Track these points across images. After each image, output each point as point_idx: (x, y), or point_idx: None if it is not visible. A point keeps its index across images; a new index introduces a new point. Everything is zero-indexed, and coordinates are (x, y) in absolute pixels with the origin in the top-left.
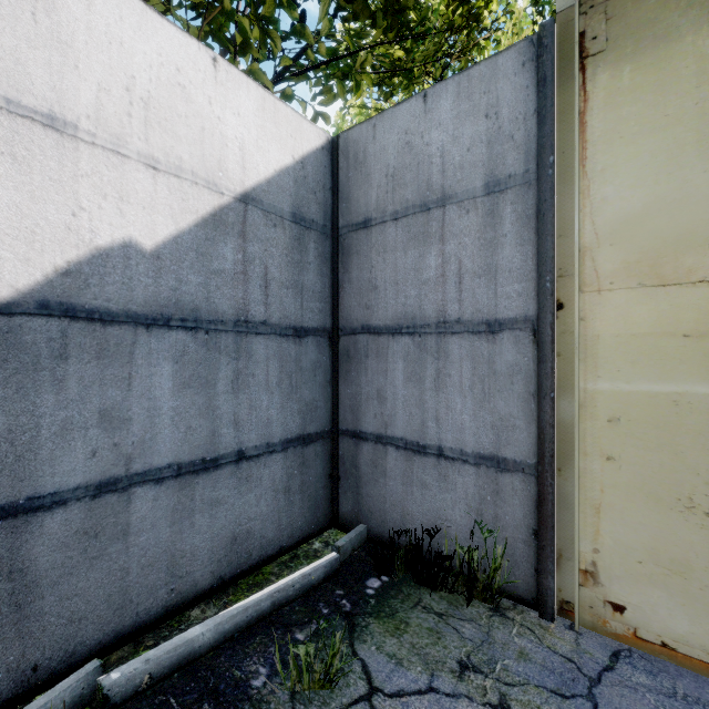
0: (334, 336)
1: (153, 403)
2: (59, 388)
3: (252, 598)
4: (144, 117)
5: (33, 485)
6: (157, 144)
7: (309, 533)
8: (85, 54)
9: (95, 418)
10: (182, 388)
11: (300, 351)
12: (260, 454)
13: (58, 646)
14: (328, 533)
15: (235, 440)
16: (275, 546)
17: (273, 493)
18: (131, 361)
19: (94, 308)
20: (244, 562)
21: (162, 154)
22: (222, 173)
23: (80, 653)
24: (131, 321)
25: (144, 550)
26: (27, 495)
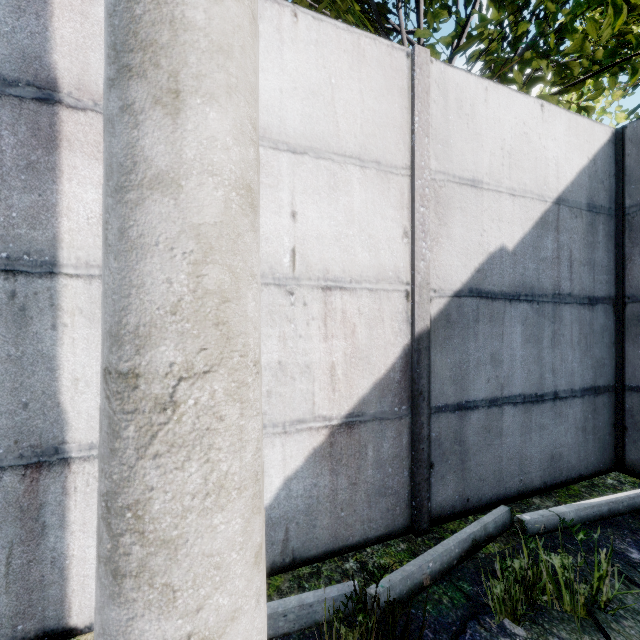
0: (617, 303)
1: (512, 352)
2: (475, 339)
3: (592, 501)
4: (508, 163)
5: (467, 394)
6: (514, 178)
7: (598, 469)
8: (485, 136)
9: (489, 358)
10: (525, 342)
11: (592, 317)
12: (567, 397)
13: (475, 491)
14: (614, 474)
15: (552, 383)
16: (576, 472)
17: (574, 429)
18: (503, 324)
19: (488, 291)
20: (557, 476)
21: (516, 184)
22: (545, 186)
23: (483, 500)
24: (503, 298)
25: (508, 448)
26: (465, 399)
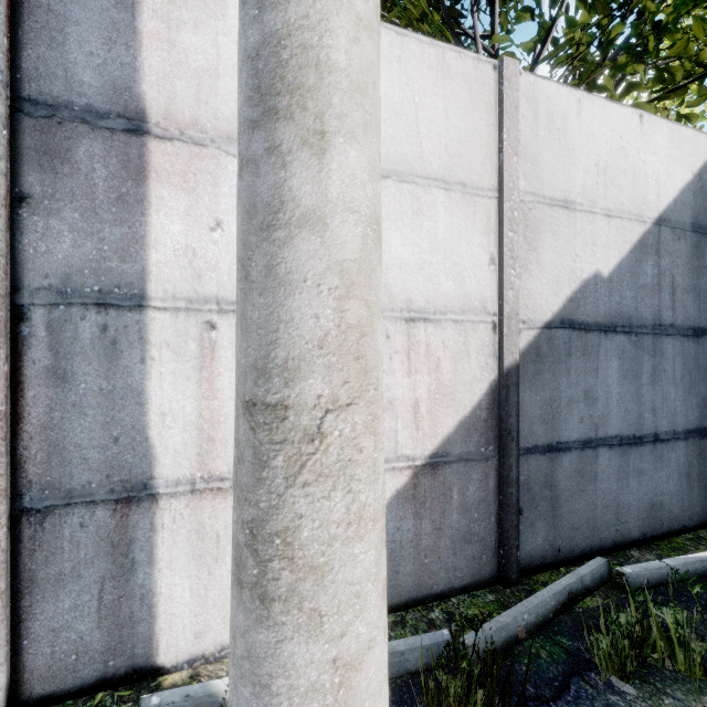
0: None
1: (607, 389)
2: (567, 374)
3: (700, 554)
4: (603, 181)
5: (558, 435)
6: (610, 198)
7: (704, 521)
8: (578, 152)
9: (582, 396)
10: (622, 378)
11: (697, 350)
12: (669, 439)
13: (567, 541)
14: None
15: (652, 424)
16: (678, 523)
17: (677, 475)
18: (597, 358)
19: (581, 321)
20: (658, 527)
21: (612, 204)
22: (644, 205)
23: (575, 551)
24: (597, 329)
25: (603, 494)
26: (556, 440)
